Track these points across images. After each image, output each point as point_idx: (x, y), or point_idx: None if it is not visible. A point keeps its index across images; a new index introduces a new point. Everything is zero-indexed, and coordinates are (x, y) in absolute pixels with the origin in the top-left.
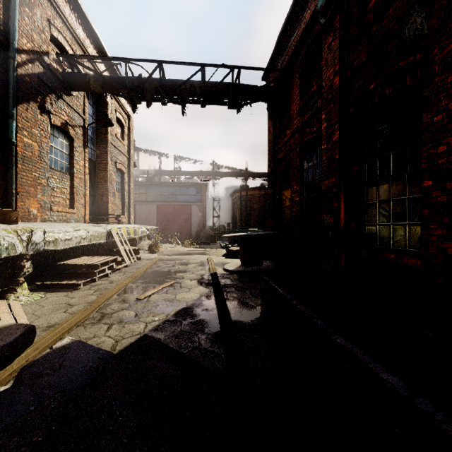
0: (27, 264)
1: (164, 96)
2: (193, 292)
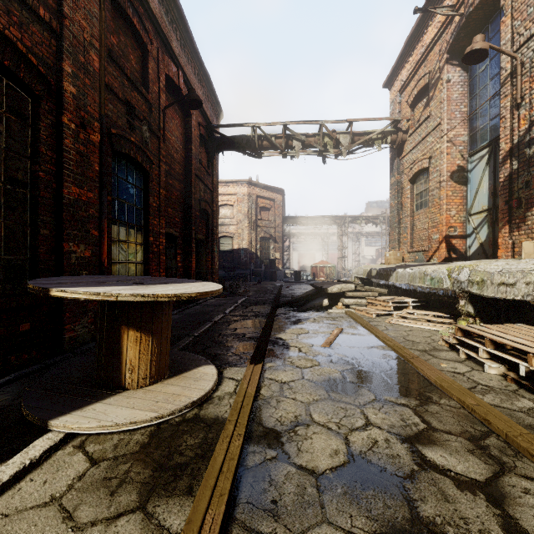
0: (462, 302)
1: None
2: (292, 333)
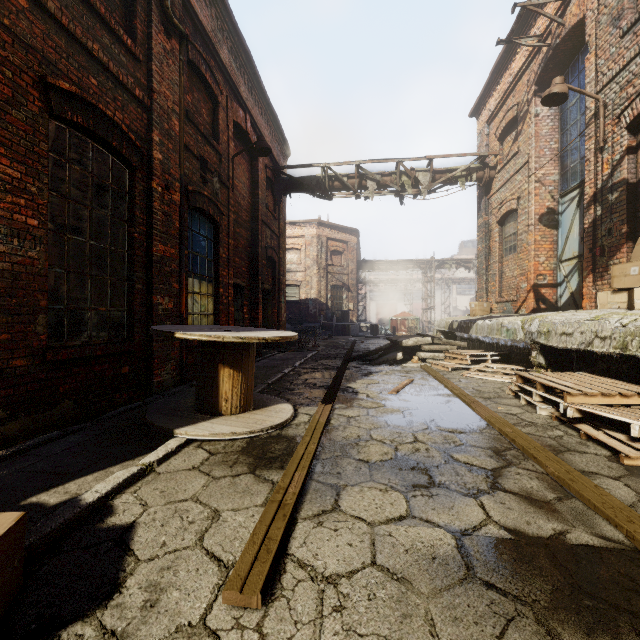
0: (534, 353)
1: None
2: (362, 383)
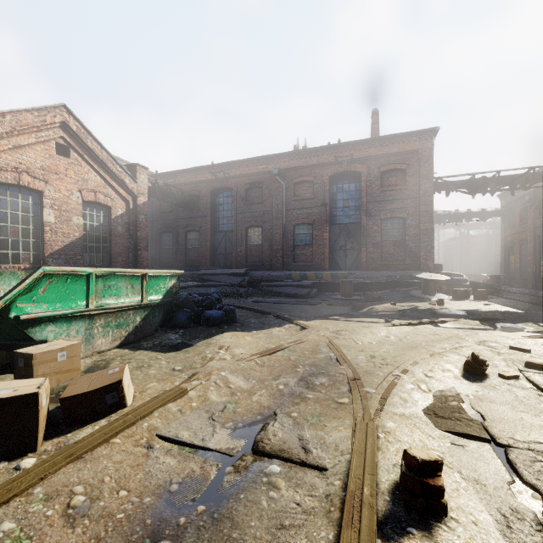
0: None
1: (450, 221)
2: None
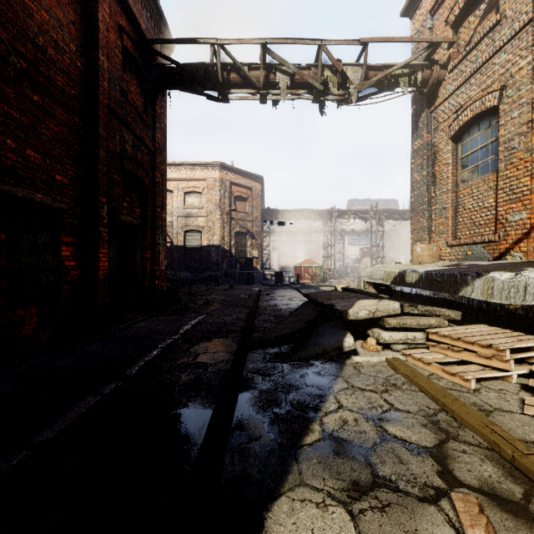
0: None
1: None
2: None
